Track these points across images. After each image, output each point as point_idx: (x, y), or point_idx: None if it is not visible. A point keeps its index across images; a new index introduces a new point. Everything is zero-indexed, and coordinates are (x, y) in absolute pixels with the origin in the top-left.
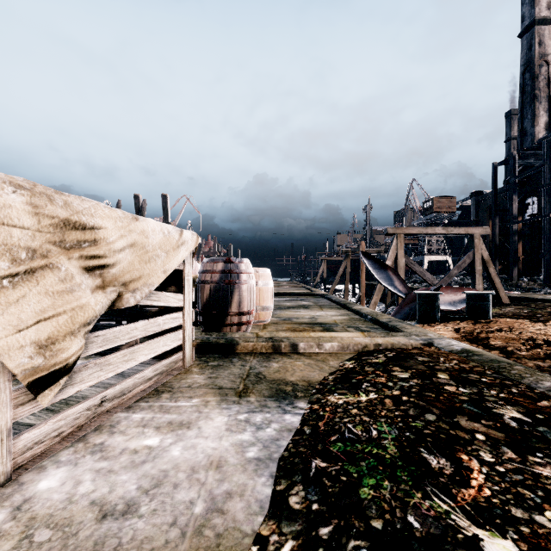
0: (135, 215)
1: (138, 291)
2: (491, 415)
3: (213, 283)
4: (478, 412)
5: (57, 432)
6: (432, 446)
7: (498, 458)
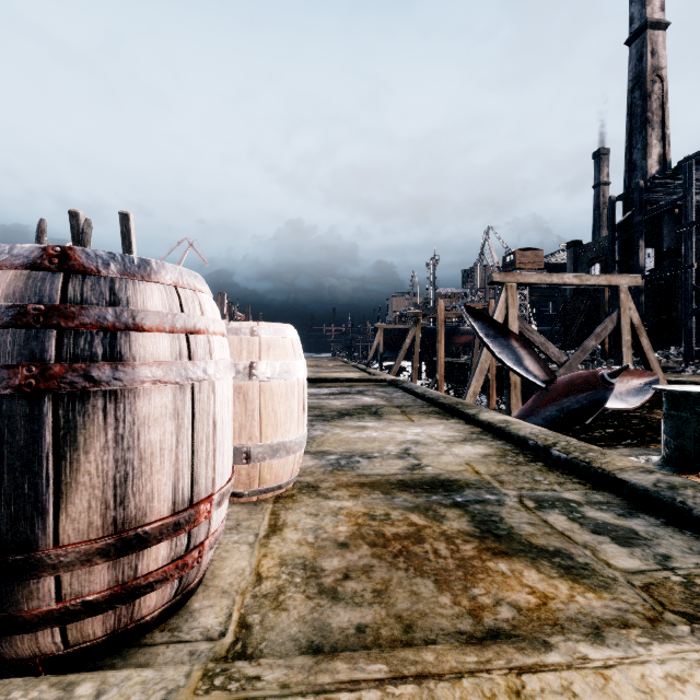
0: None
1: None
2: None
3: None
4: None
5: None
6: None
7: None
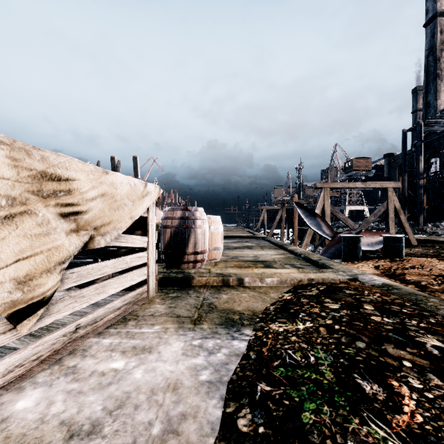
0: (105, 170)
1: (108, 234)
2: (414, 343)
3: (173, 228)
4: (402, 341)
5: (35, 356)
6: (365, 372)
7: (426, 384)
